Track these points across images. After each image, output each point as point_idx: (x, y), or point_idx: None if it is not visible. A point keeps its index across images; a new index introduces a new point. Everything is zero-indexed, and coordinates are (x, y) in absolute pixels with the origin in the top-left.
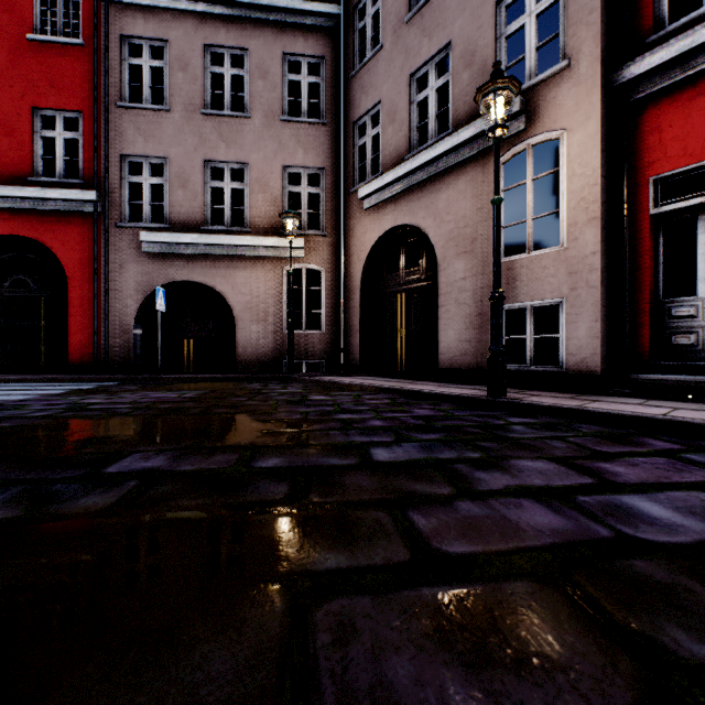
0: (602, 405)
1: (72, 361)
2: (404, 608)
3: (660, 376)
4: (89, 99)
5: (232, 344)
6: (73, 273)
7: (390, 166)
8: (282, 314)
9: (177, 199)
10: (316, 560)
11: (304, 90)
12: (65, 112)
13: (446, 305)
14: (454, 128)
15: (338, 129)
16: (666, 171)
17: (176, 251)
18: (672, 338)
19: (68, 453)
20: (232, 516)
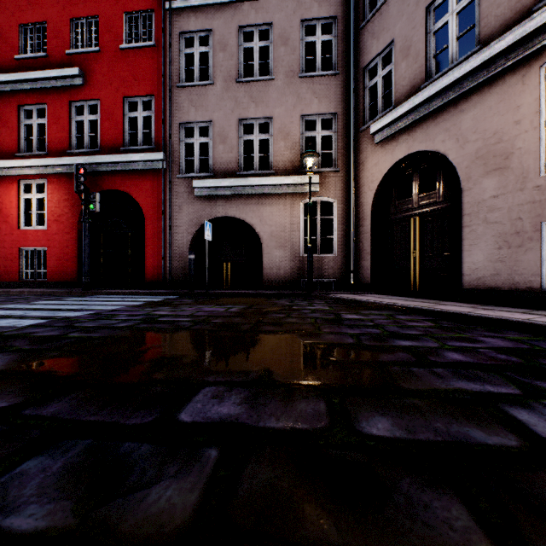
0: None
1: (147, 279)
2: None
3: None
4: (159, 85)
5: (260, 266)
6: (148, 215)
7: (403, 99)
8: (300, 240)
9: (219, 153)
10: None
11: (318, 49)
12: (143, 98)
13: (471, 225)
14: (482, 44)
15: (349, 77)
16: None
17: (218, 193)
18: None
19: (141, 379)
20: None
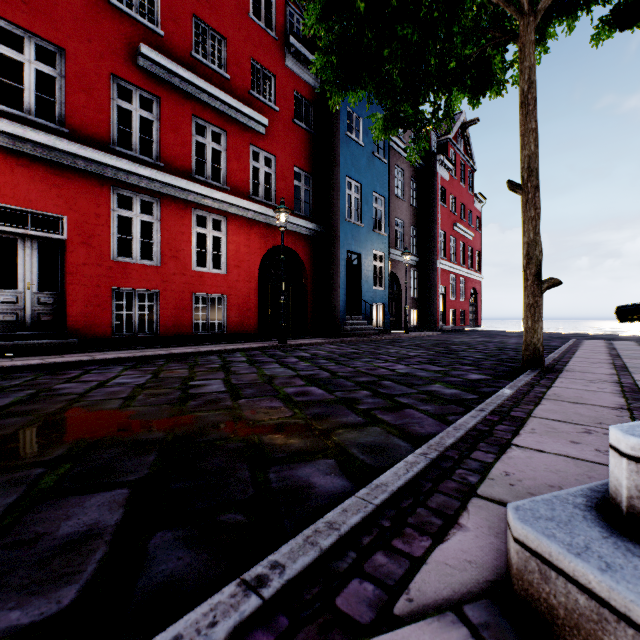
0: (2, 364)
1: None
2: (145, 399)
3: (3, 342)
4: None
5: None
6: None
7: None
8: None
9: None
10: (111, 407)
11: None
12: None
13: None
14: None
15: None
16: (2, 203)
17: None
18: (3, 317)
19: None
20: (46, 422)
